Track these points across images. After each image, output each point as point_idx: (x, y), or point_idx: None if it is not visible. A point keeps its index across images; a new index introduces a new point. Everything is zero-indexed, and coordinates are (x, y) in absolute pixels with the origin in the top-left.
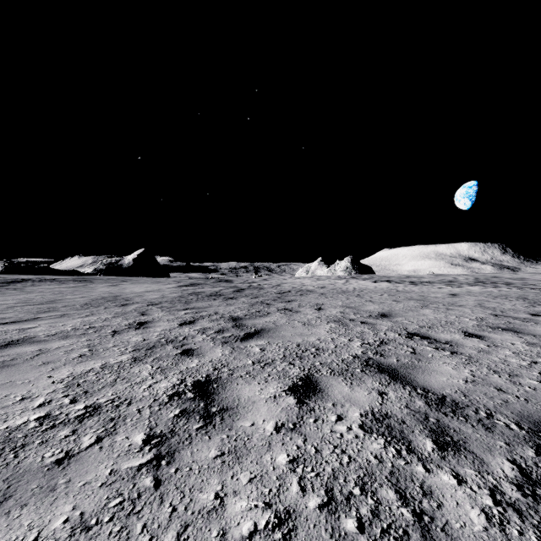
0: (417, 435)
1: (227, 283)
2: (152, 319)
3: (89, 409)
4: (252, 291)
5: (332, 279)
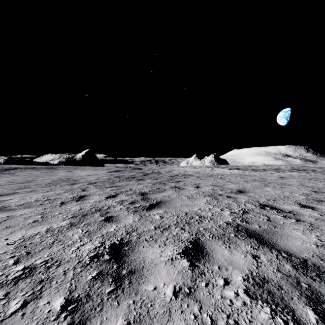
0: (297, 303)
1: (139, 170)
2: (89, 194)
3: (25, 270)
4: (154, 175)
5: (203, 167)
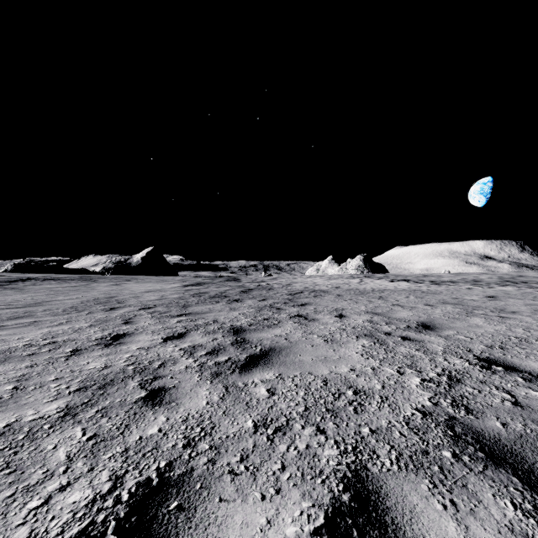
0: None
1: (235, 282)
2: (134, 331)
3: None
4: (260, 291)
5: (345, 278)
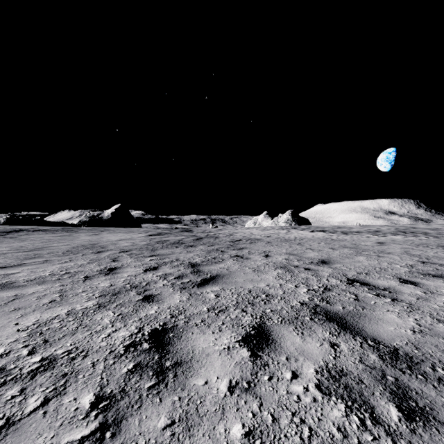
0: (378, 399)
1: (188, 233)
2: (121, 265)
3: (44, 362)
4: (209, 239)
5: (276, 229)
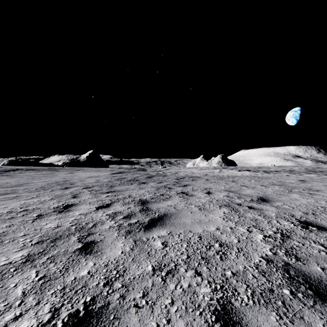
0: None
1: (143, 171)
2: (78, 202)
3: None
4: (158, 177)
5: (210, 169)
